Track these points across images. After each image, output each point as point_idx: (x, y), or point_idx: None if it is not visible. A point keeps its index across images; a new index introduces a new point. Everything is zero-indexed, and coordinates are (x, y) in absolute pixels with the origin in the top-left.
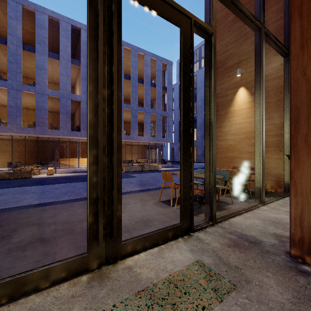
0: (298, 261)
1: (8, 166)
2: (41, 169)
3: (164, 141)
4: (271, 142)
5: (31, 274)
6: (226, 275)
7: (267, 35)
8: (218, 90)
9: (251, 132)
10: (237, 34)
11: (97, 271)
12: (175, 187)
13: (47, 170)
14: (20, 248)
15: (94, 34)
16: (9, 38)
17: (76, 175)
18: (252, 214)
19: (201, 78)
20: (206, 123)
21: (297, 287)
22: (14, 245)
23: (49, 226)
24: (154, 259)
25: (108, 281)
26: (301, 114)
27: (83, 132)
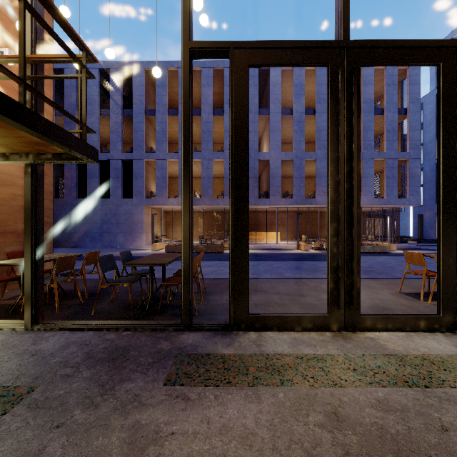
0: None
1: (201, 240)
2: None
3: (401, 203)
4: None
5: (290, 317)
6: None
7: None
8: None
9: None
10: None
11: (338, 332)
12: (429, 274)
13: None
14: (262, 304)
15: (334, 119)
16: (202, 107)
17: (266, 252)
18: None
19: None
20: None
21: None
22: (256, 302)
23: (274, 294)
24: (401, 340)
25: (352, 340)
26: None
27: (272, 199)
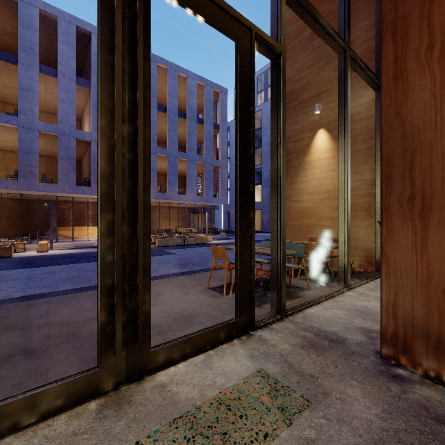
0: (390, 363)
1: None
2: (27, 244)
3: (216, 202)
4: (359, 205)
5: (7, 405)
6: (297, 388)
7: (354, 59)
8: (291, 132)
9: (334, 191)
10: (316, 56)
11: (113, 393)
12: (230, 267)
13: (38, 245)
14: None
15: (108, 42)
16: None
17: (83, 252)
18: (335, 302)
19: (268, 114)
20: (272, 178)
21: (389, 398)
22: None
23: (39, 330)
24: (199, 371)
25: (130, 407)
26: (395, 168)
27: (95, 188)
